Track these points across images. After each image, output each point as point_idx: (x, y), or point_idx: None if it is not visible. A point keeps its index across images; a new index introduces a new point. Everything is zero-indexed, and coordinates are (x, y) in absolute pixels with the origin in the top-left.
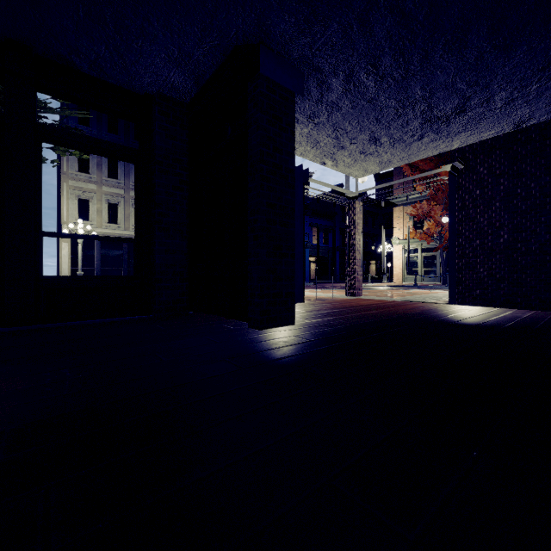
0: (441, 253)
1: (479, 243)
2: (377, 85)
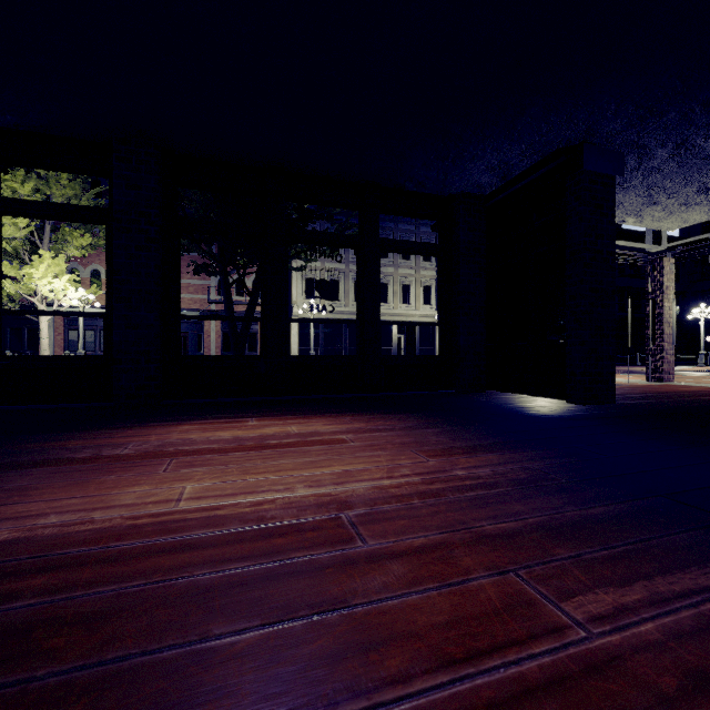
0: None
1: None
2: None
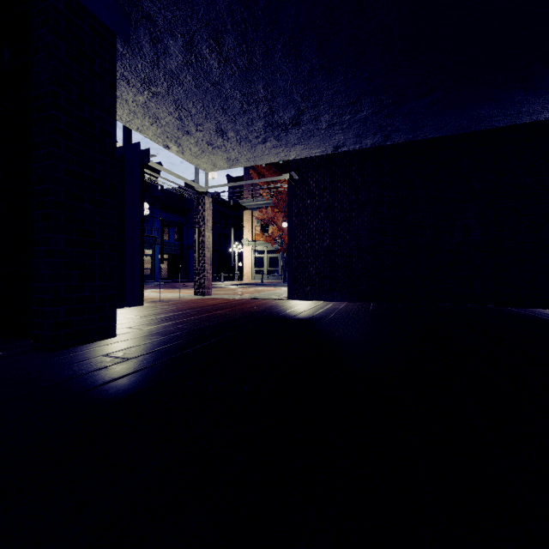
0: (282, 255)
1: (310, 246)
2: (221, 68)
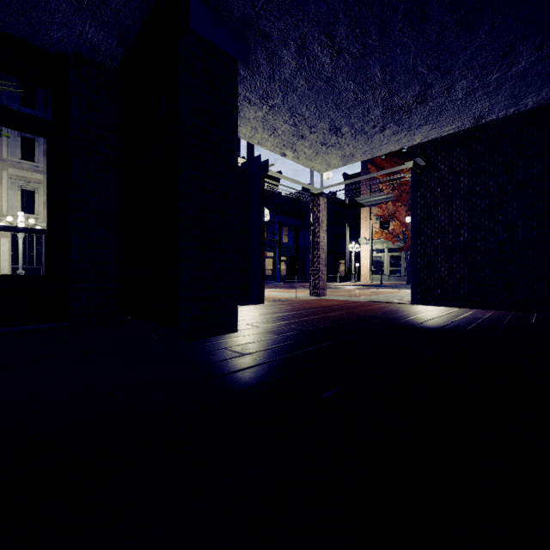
0: (405, 253)
1: (441, 241)
2: (333, 62)
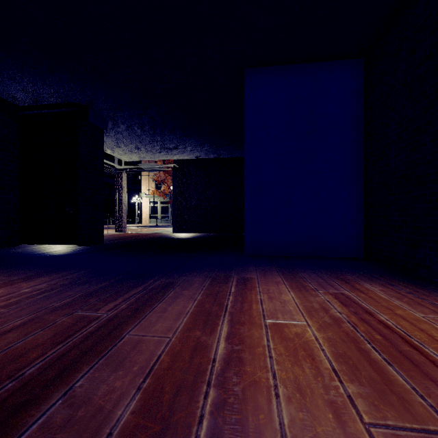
0: (171, 205)
1: (185, 204)
2: (142, 132)
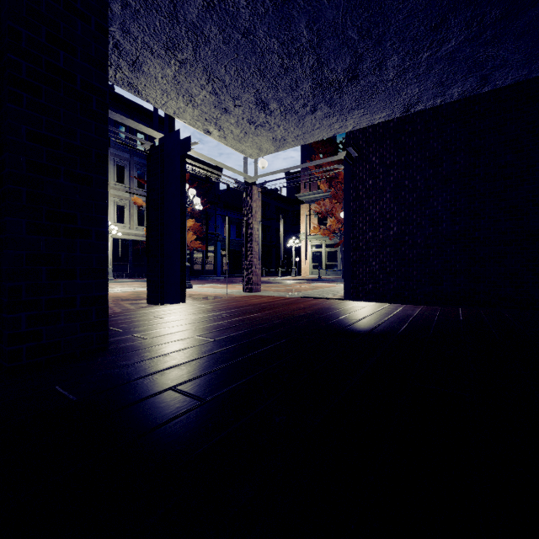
0: (341, 248)
1: (372, 235)
2: (250, 5)
